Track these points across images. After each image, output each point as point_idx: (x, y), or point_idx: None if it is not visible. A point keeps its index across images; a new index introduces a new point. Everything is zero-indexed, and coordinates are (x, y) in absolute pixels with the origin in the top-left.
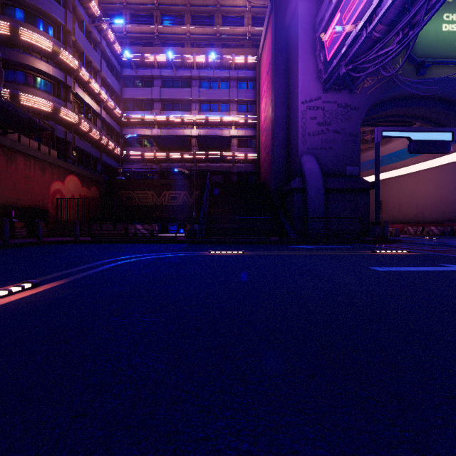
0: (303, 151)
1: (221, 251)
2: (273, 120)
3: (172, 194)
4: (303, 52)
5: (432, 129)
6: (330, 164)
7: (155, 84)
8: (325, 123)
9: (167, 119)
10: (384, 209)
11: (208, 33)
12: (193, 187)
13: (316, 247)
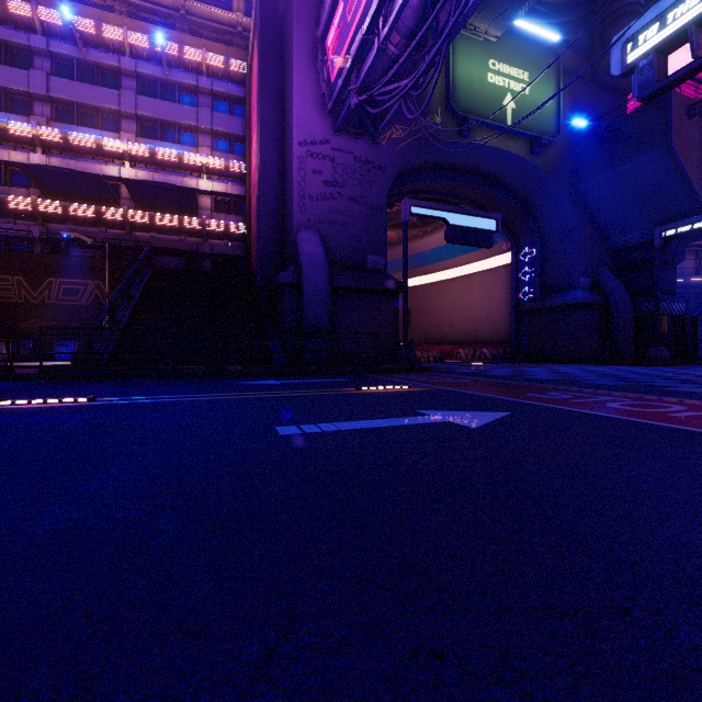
0: (301, 223)
1: (29, 401)
2: (258, 168)
3: (66, 283)
4: (302, 61)
5: (474, 212)
6: (343, 250)
7: (38, 65)
8: (337, 183)
9: (63, 138)
10: (433, 324)
11: (163, 3)
12: (115, 272)
13: (284, 383)
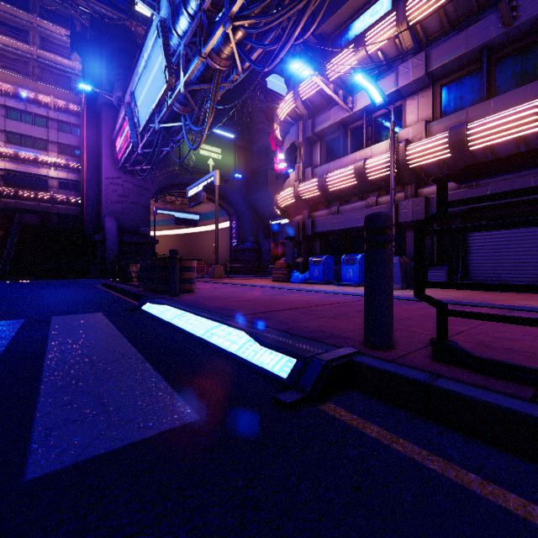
0: (106, 213)
1: (14, 281)
2: (86, 182)
3: None
4: (107, 142)
5: (188, 212)
6: (128, 225)
7: None
8: (125, 196)
9: None
10: (201, 254)
11: (20, 49)
12: None
13: (90, 279)
